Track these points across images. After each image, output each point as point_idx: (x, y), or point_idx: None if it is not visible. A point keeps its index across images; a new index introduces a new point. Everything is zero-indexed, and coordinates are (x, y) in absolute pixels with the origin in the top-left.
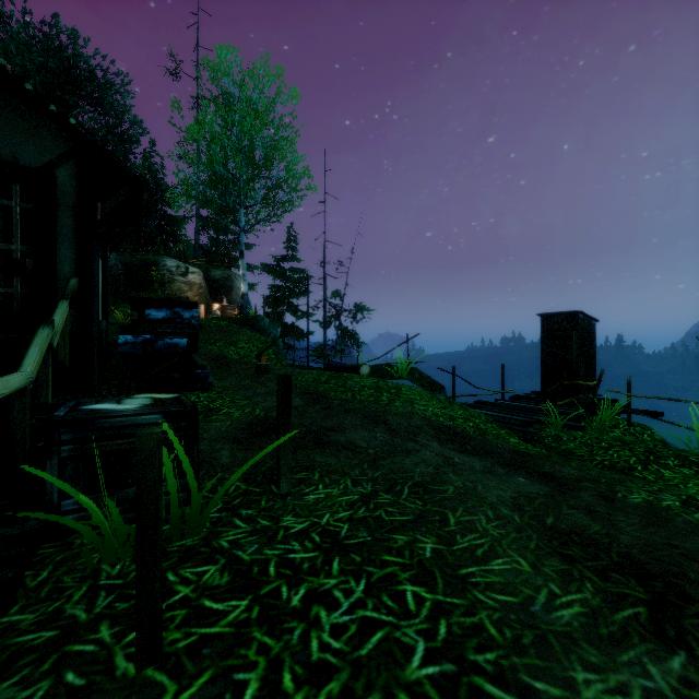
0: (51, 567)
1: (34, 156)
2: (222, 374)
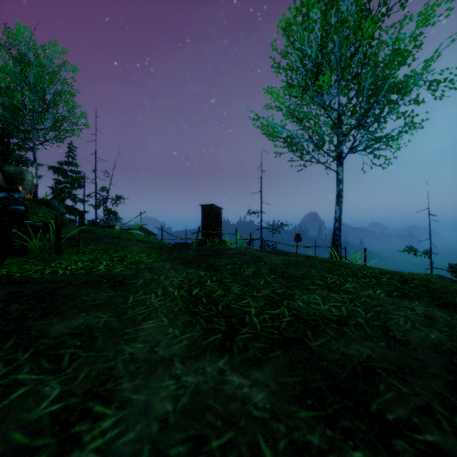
0: None
1: None
2: None
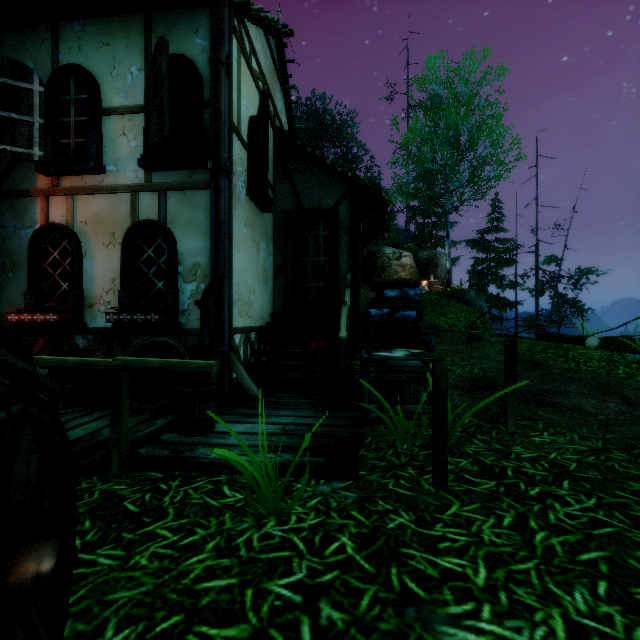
0: (371, 437)
1: (328, 202)
2: (438, 339)
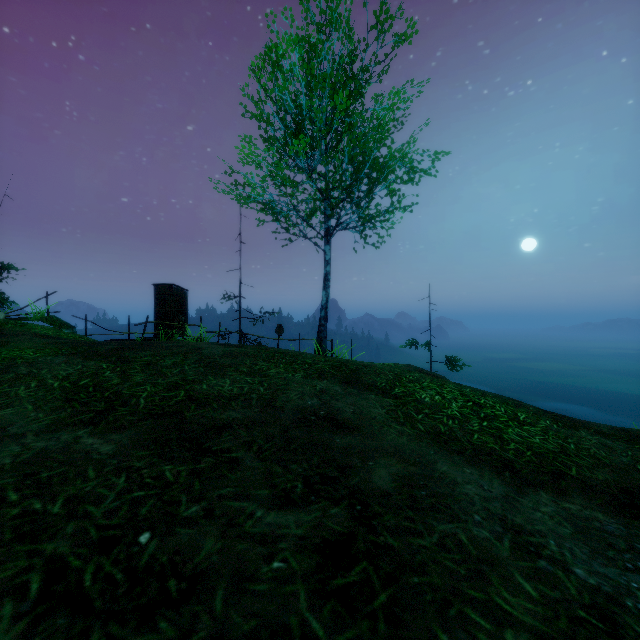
0: None
1: None
2: None
